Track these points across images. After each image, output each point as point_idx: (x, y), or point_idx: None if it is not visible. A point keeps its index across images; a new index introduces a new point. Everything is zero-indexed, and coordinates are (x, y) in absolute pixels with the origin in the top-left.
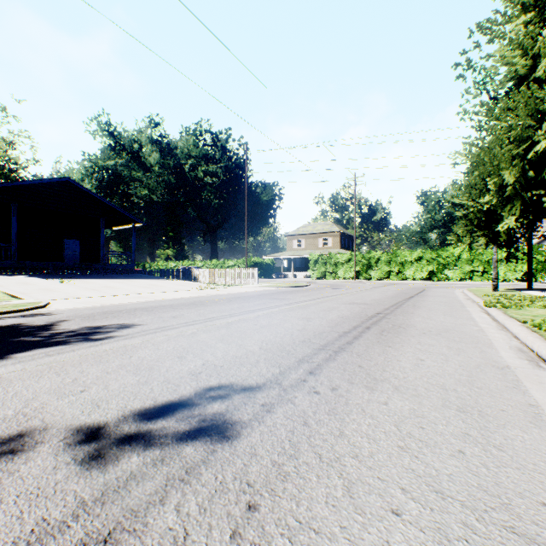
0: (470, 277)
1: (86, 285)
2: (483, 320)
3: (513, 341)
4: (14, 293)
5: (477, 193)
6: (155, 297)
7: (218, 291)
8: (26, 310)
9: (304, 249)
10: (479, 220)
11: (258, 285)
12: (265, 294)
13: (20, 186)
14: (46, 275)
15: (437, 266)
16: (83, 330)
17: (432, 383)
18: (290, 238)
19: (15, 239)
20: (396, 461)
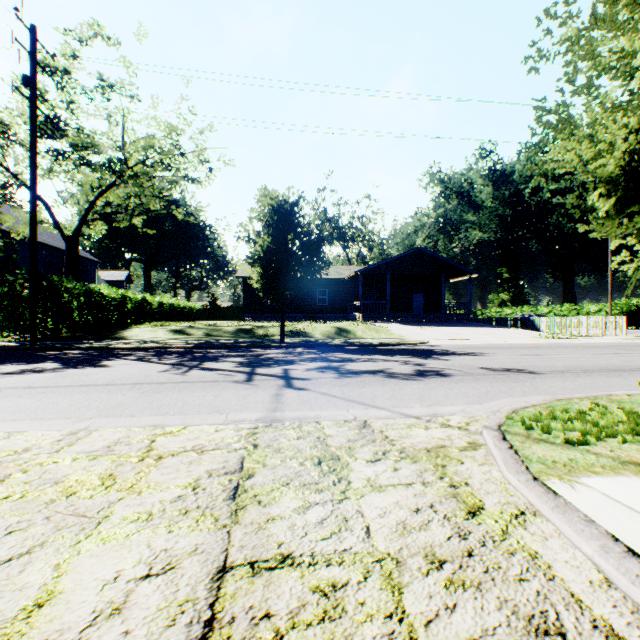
0: None
1: (437, 331)
2: None
3: None
4: (401, 334)
5: None
6: (495, 341)
7: (558, 340)
8: (422, 343)
9: None
10: None
11: (623, 337)
12: (616, 346)
13: (391, 260)
14: (407, 323)
15: None
16: (462, 352)
17: None
18: None
19: (389, 298)
20: (585, 381)
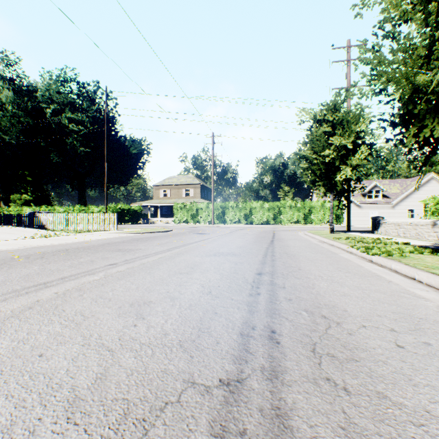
0: (297, 222)
1: None
2: (395, 278)
3: None
4: None
5: (321, 146)
6: None
7: (50, 240)
8: None
9: (170, 198)
10: (321, 171)
11: (116, 231)
12: (112, 243)
13: None
14: None
15: (275, 213)
16: None
17: None
18: (157, 188)
19: None
20: None
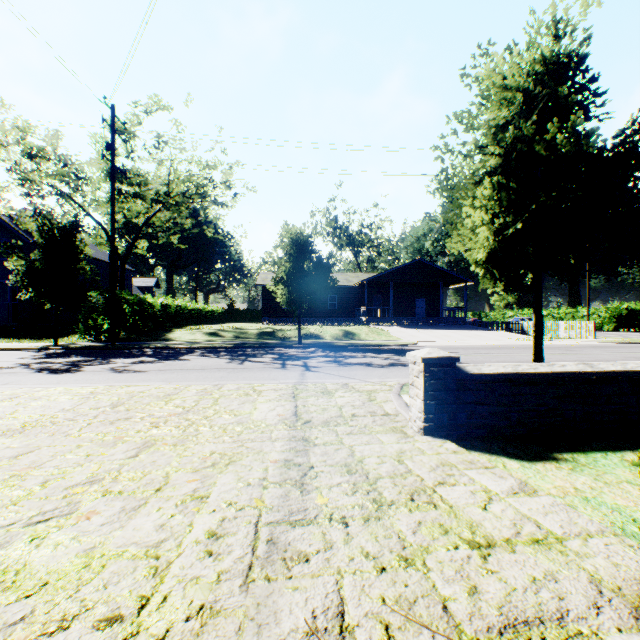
0: None
1: (431, 334)
2: None
3: None
4: (399, 337)
5: None
6: (472, 343)
7: (527, 342)
8: (411, 344)
9: None
10: None
11: (589, 339)
12: (567, 347)
13: (394, 270)
14: (407, 326)
15: None
16: None
17: None
18: None
19: (392, 303)
20: None
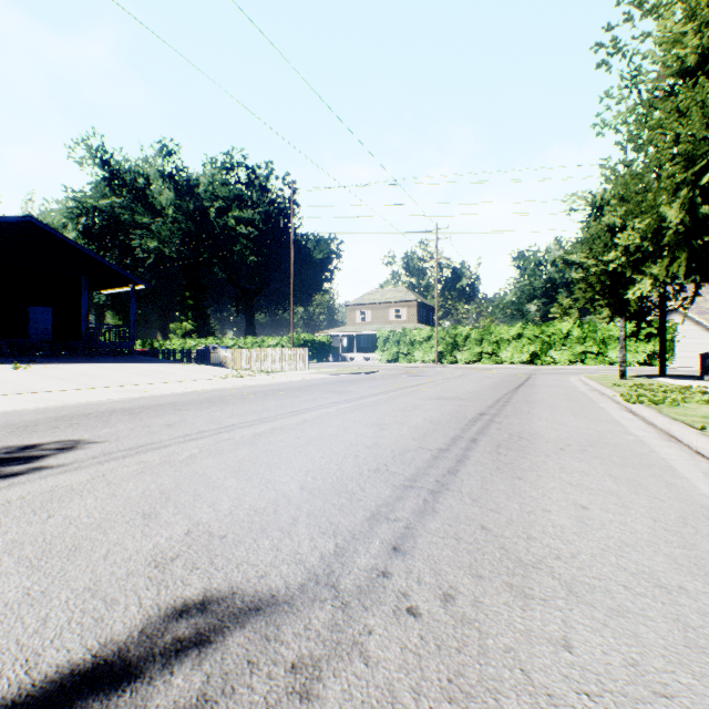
0: (582, 360)
1: (54, 372)
2: (632, 423)
3: (701, 462)
4: None
5: (600, 248)
6: (154, 390)
7: (251, 380)
8: None
9: (371, 323)
10: (603, 285)
11: (309, 371)
12: (318, 385)
13: None
14: None
15: (541, 346)
16: None
17: (631, 570)
18: (352, 308)
19: None
20: None
